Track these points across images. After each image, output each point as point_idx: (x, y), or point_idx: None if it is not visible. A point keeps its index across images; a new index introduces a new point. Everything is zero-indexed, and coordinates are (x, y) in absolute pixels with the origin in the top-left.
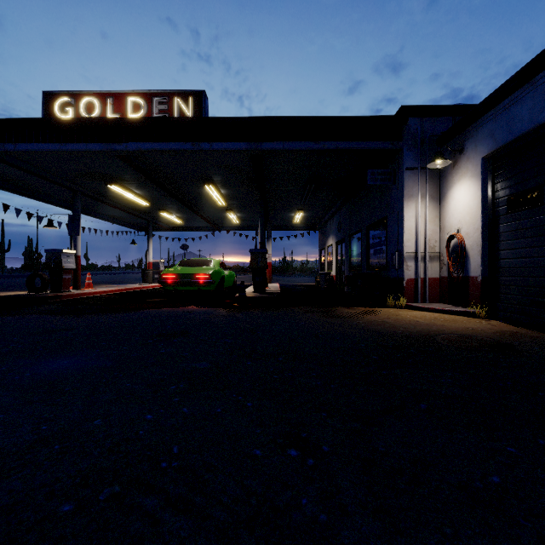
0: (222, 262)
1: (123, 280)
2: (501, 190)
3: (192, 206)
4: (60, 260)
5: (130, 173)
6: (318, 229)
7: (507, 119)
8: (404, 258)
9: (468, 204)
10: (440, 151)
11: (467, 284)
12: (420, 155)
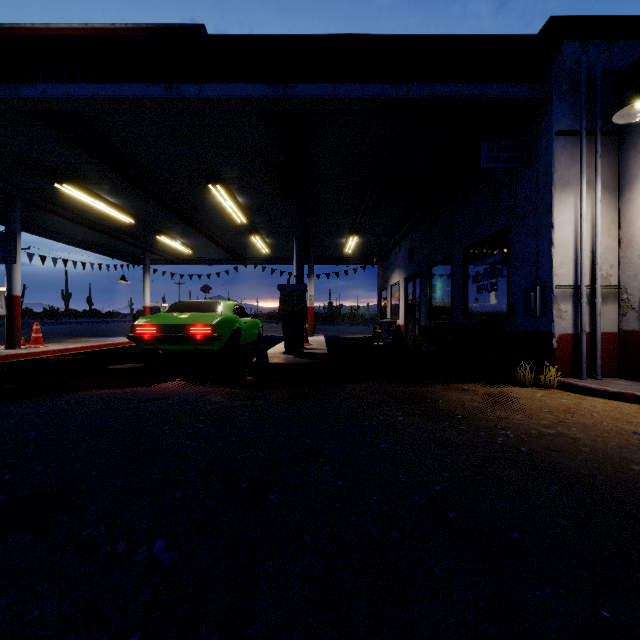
0: (240, 306)
1: (116, 331)
2: None
3: (200, 225)
4: None
5: (86, 161)
6: (376, 263)
7: None
8: (553, 296)
9: None
10: None
11: None
12: (585, 107)
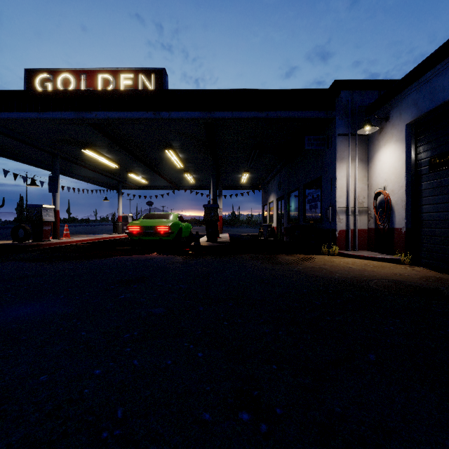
0: (180, 216)
1: (97, 231)
2: (424, 152)
3: (155, 168)
4: (41, 213)
5: (101, 139)
6: (261, 188)
7: (430, 89)
8: (336, 212)
9: (393, 165)
10: (369, 119)
11: (392, 235)
12: (350, 123)
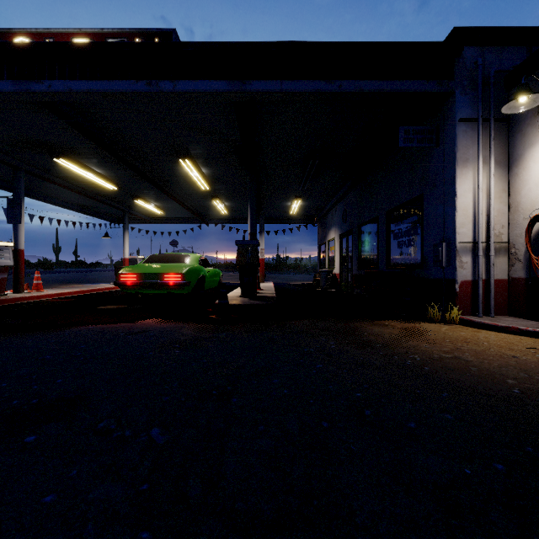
0: (204, 258)
1: (100, 278)
2: None
3: (170, 191)
4: None
5: (79, 140)
6: (316, 222)
7: None
8: (456, 251)
9: None
10: (527, 82)
11: None
12: (481, 99)
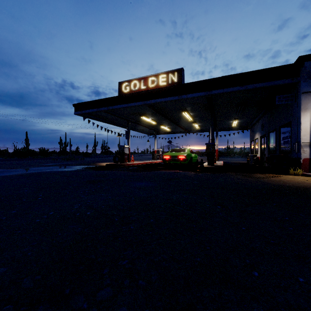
0: (191, 150)
1: (142, 159)
2: None
3: (176, 122)
4: (124, 150)
5: (150, 111)
6: (249, 129)
7: None
8: (301, 146)
9: None
10: None
11: None
12: None
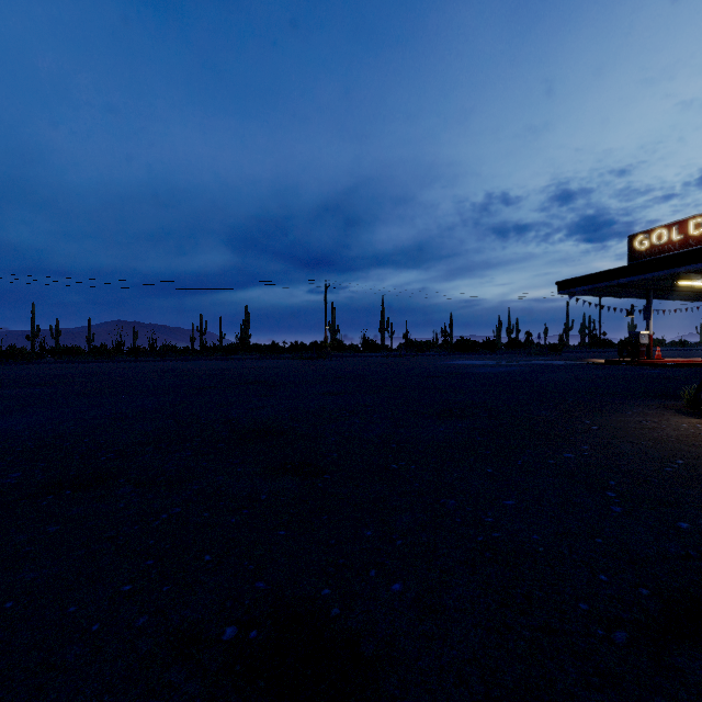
0: None
1: (695, 356)
2: None
3: None
4: (638, 338)
5: (692, 273)
6: None
7: None
8: None
9: None
10: None
11: None
12: None
